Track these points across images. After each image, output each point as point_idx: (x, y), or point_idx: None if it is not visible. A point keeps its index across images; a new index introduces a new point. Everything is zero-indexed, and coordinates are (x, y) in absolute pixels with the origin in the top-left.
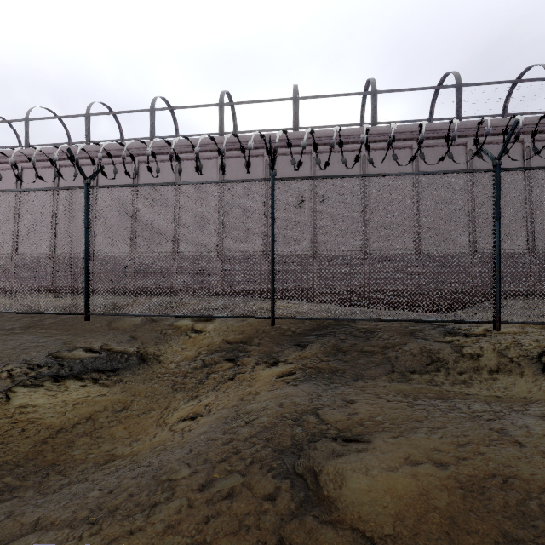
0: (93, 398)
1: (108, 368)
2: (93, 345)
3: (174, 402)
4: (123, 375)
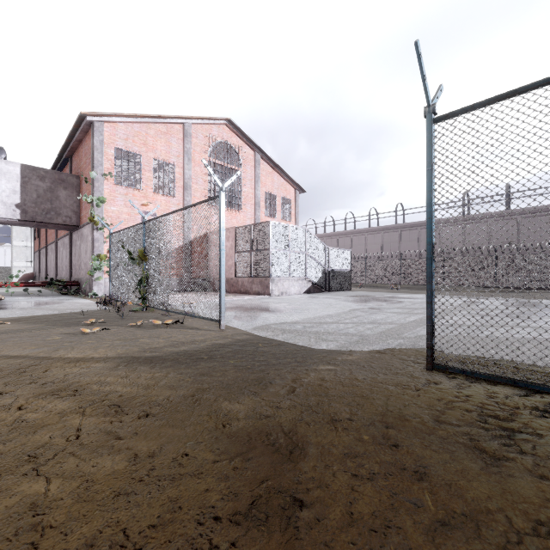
0: None
1: None
2: None
3: None
4: None
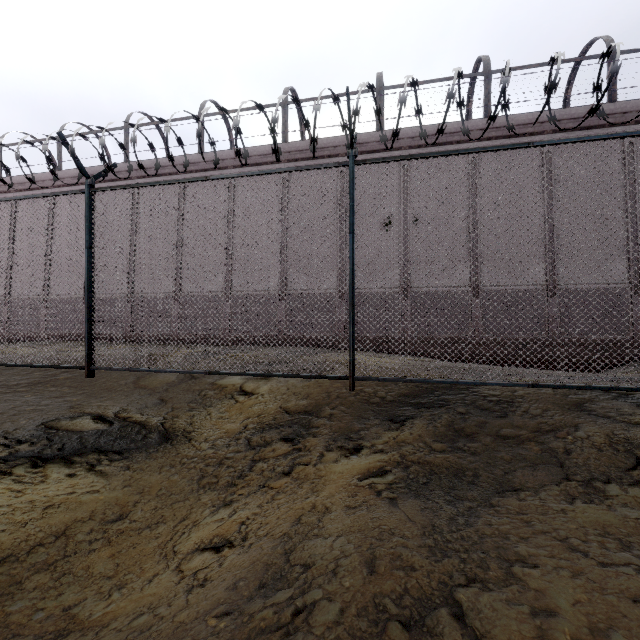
0: (78, 497)
1: (115, 446)
2: (107, 410)
3: (196, 509)
4: (133, 459)
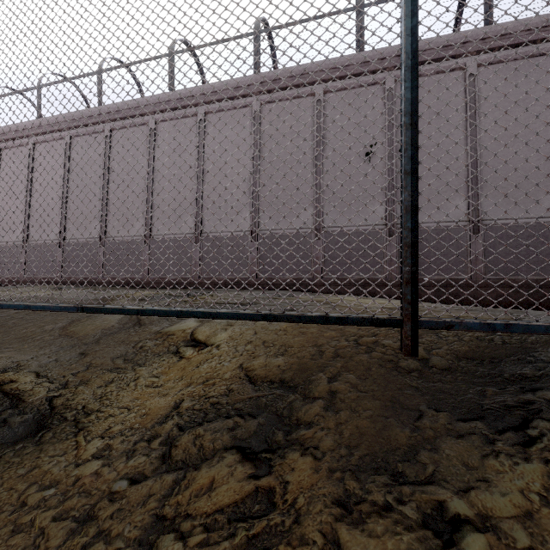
0: None
1: None
2: None
3: None
4: None
